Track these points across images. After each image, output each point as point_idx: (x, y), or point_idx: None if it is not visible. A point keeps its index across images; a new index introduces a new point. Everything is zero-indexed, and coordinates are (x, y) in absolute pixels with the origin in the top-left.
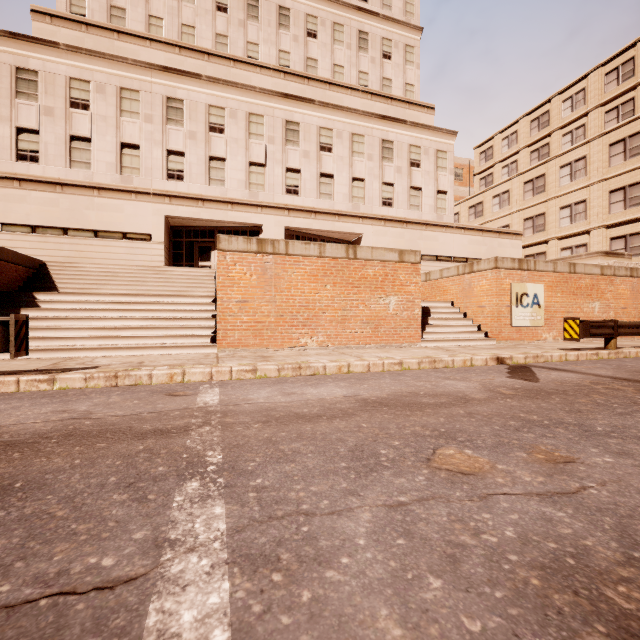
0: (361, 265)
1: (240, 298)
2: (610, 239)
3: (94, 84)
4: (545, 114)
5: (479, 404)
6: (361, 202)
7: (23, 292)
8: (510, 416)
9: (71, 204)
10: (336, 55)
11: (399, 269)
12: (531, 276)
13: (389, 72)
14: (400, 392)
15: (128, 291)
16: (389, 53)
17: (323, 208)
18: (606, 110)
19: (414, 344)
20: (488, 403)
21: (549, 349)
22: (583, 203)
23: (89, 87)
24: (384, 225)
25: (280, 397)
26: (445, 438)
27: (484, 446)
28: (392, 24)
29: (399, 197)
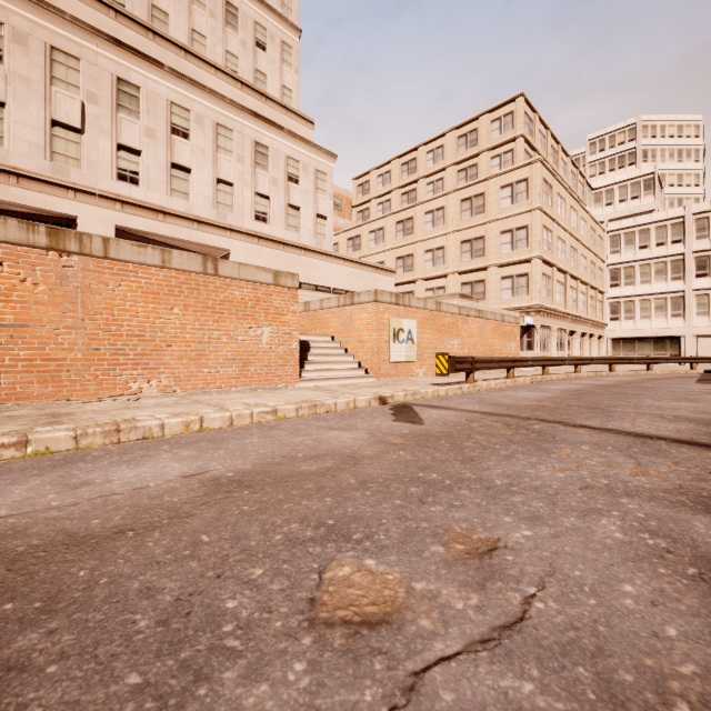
0: (224, 284)
1: (11, 320)
2: (461, 284)
3: None
4: (413, 160)
5: (371, 464)
6: (229, 211)
7: None
8: (409, 479)
9: None
10: (195, 18)
11: (274, 294)
12: (406, 312)
13: (264, 65)
14: (271, 457)
15: None
16: (264, 43)
17: (176, 209)
18: (458, 169)
19: (292, 384)
20: (381, 461)
21: (423, 385)
22: (442, 249)
23: None
24: (258, 243)
25: (52, 497)
26: (335, 540)
27: (390, 544)
28: (267, 11)
29: (275, 213)
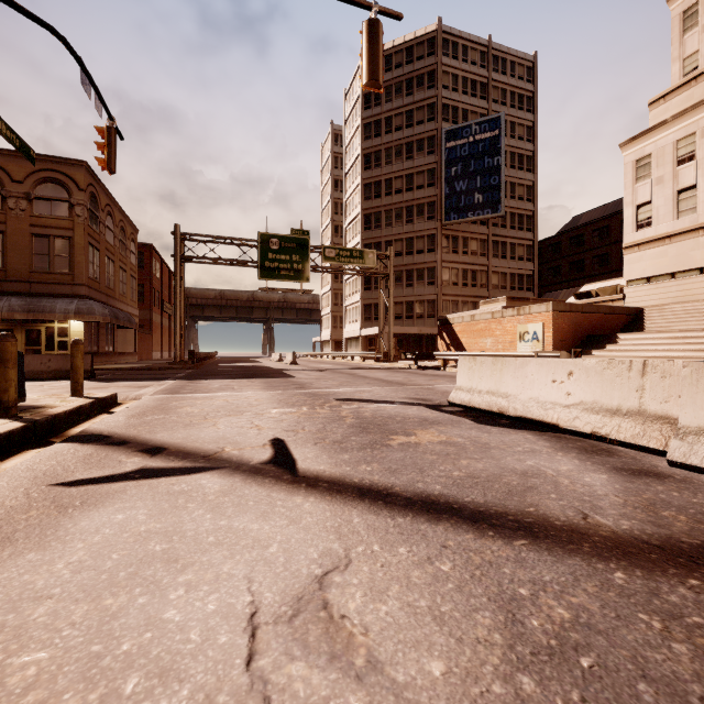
0: None
1: None
2: None
3: (698, 132)
4: None
5: None
6: None
7: (611, 334)
8: None
9: (677, 251)
10: None
11: None
12: None
13: None
14: None
15: (701, 326)
16: None
17: None
18: None
19: None
20: None
21: None
22: None
23: (694, 138)
24: None
25: None
26: None
27: None
28: None
29: None
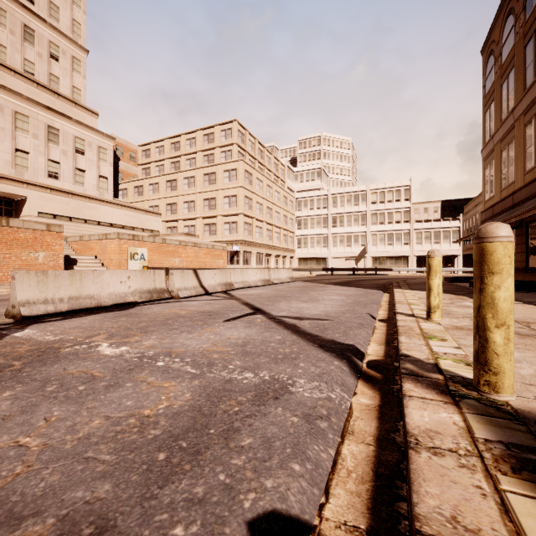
0: (14, 231)
1: None
2: (204, 224)
3: None
4: (178, 143)
5: None
6: (26, 170)
7: None
8: None
9: None
10: None
11: (47, 235)
12: (140, 244)
13: (57, 71)
14: None
15: None
16: (57, 56)
17: None
18: (204, 154)
19: None
20: None
21: None
22: (194, 202)
23: None
24: (50, 193)
25: None
26: None
27: None
28: (60, 35)
29: (65, 173)
